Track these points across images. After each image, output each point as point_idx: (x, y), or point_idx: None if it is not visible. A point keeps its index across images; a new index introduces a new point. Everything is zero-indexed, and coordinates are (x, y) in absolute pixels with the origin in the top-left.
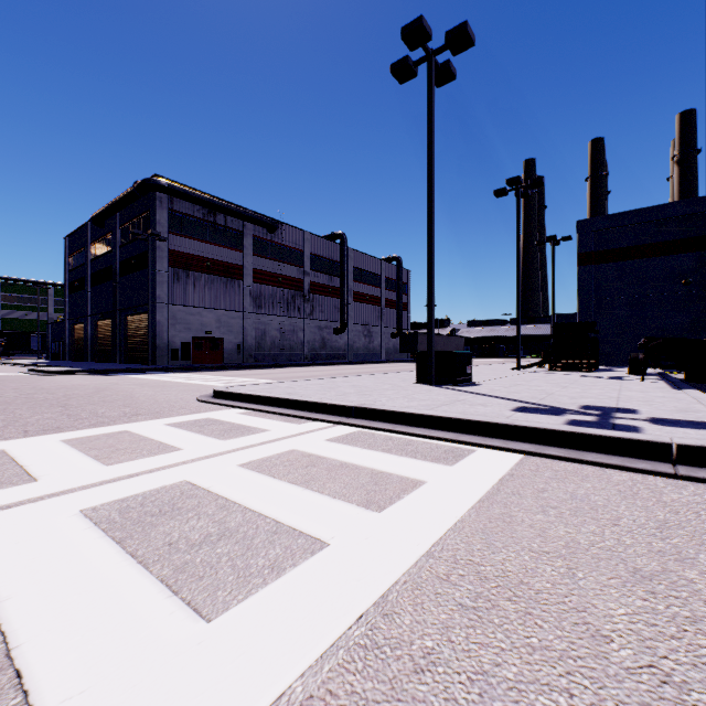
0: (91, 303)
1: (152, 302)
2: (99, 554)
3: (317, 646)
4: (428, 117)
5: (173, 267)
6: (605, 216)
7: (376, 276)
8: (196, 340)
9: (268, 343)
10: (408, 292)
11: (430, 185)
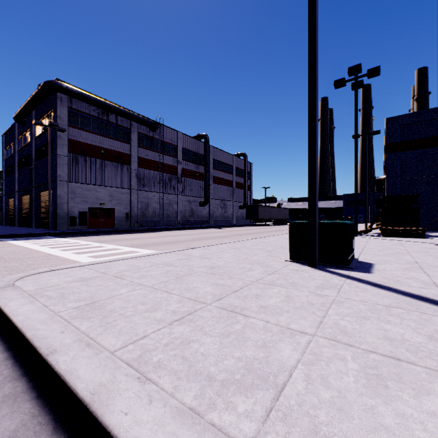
0: (17, 183)
1: (54, 180)
2: None
3: None
4: None
5: (72, 153)
6: (408, 114)
7: (229, 166)
8: (92, 210)
9: (150, 212)
10: (251, 178)
11: (314, 3)
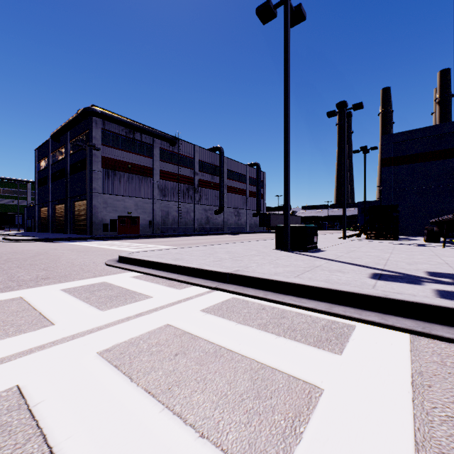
0: (51, 193)
1: (90, 192)
2: None
3: None
4: (285, 46)
5: (105, 168)
6: (401, 132)
7: (243, 176)
8: (121, 218)
9: (170, 220)
10: (264, 187)
11: (287, 98)
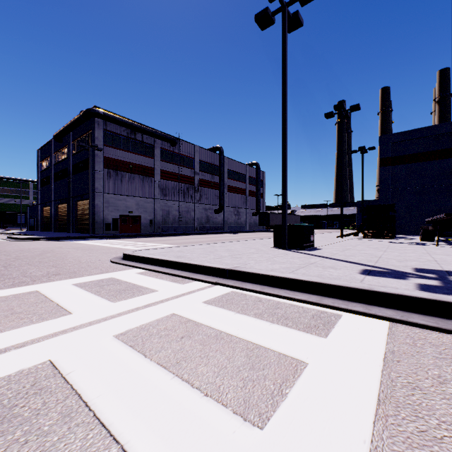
0: (54, 193)
1: (93, 192)
2: None
3: None
4: (283, 52)
5: (107, 168)
6: (398, 133)
7: (242, 175)
8: (123, 217)
9: (171, 219)
10: (263, 186)
11: (284, 102)
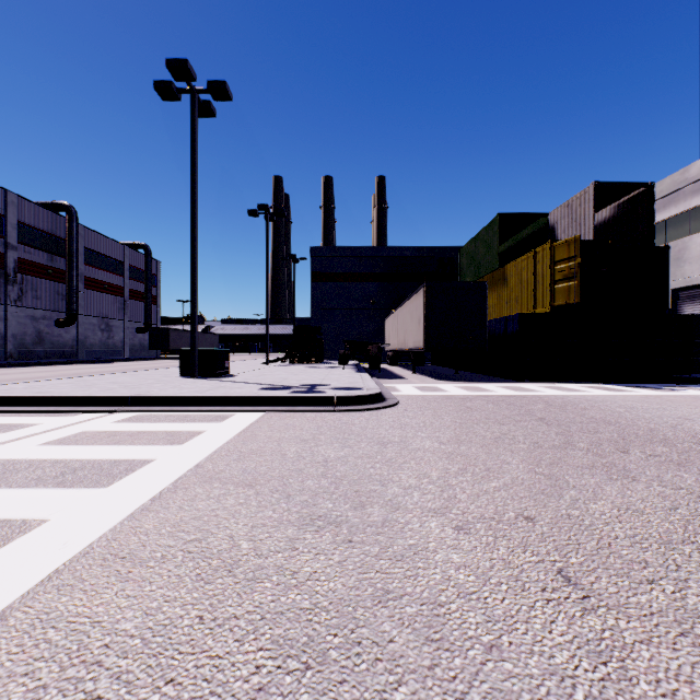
0: None
1: None
2: None
3: (172, 479)
4: (192, 144)
5: None
6: (328, 247)
7: (118, 262)
8: None
9: None
10: (158, 285)
11: (194, 204)
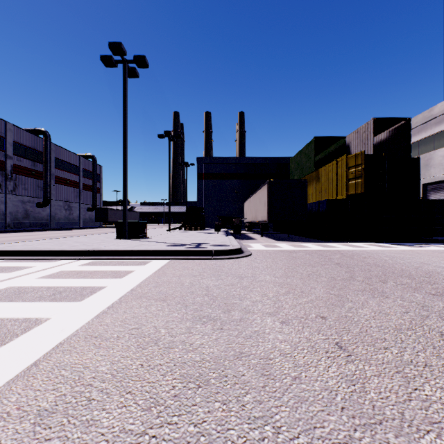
0: None
1: None
2: (6, 304)
3: (118, 297)
4: (124, 94)
5: None
6: (208, 157)
7: (75, 166)
8: None
9: None
10: (101, 181)
11: (125, 132)
